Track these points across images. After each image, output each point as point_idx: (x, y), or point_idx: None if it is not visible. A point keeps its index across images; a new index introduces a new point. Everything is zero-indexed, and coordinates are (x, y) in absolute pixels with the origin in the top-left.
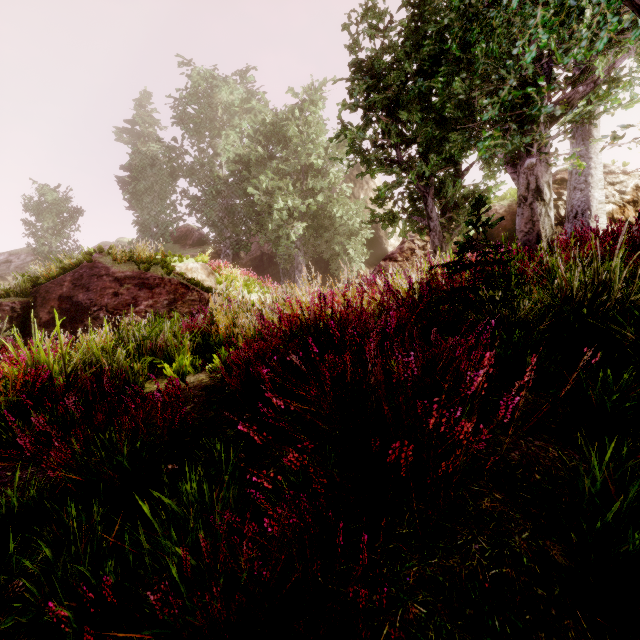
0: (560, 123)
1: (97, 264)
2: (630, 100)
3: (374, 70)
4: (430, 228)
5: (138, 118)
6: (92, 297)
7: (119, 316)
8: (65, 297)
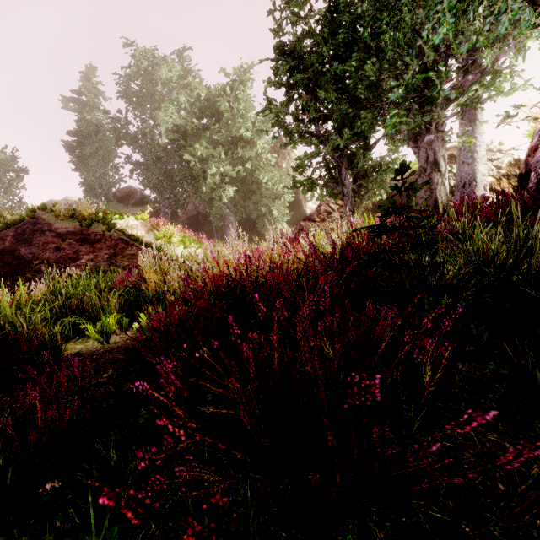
0: (456, 105)
1: (40, 220)
2: (510, 89)
3: (296, 53)
4: (344, 193)
5: (84, 89)
6: (34, 251)
7: (60, 269)
8: (7, 251)
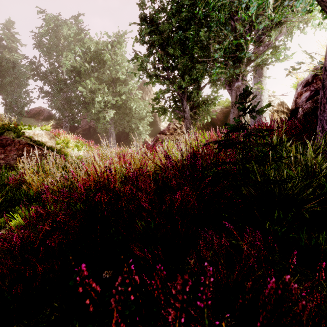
0: (255, 63)
1: None
2: (283, 57)
3: (154, 22)
4: (185, 117)
5: (4, 36)
6: None
7: None
8: None
